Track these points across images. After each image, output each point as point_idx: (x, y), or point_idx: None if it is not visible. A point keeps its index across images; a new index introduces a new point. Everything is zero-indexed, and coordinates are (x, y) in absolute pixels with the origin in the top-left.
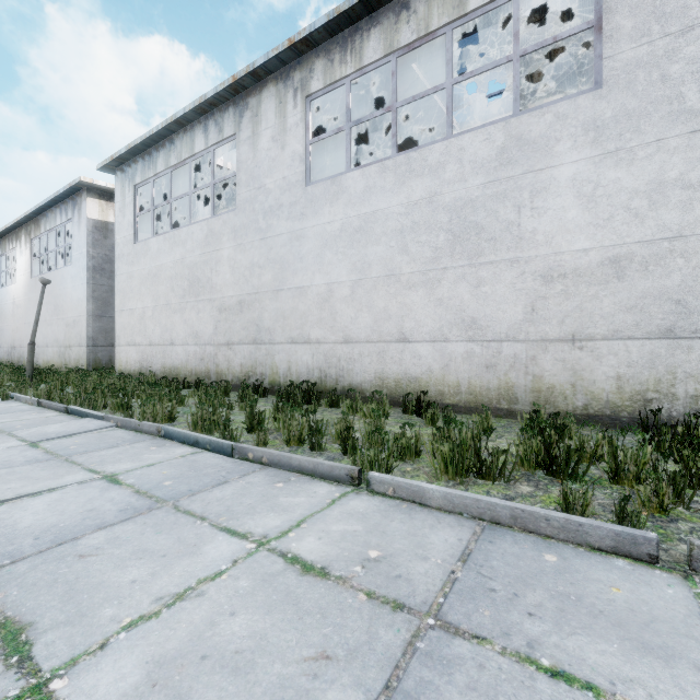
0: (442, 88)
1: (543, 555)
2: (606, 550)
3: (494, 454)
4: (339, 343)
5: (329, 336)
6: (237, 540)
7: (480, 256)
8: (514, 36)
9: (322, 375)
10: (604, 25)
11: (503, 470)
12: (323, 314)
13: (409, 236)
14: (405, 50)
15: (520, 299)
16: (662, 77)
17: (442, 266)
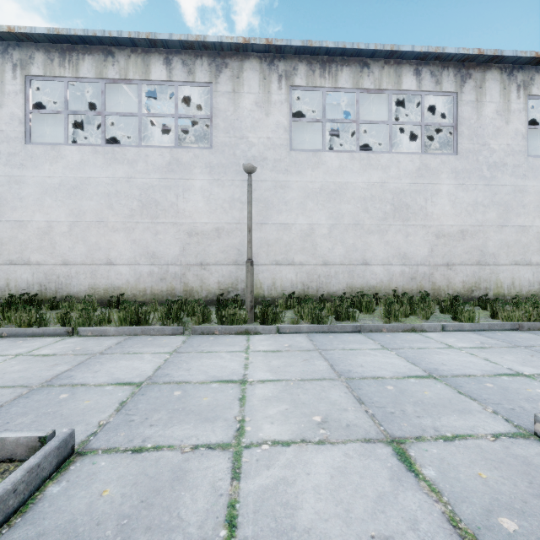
0: (136, 115)
1: (148, 339)
2: (170, 334)
3: (144, 314)
4: (59, 265)
5: (49, 259)
6: (3, 357)
7: (158, 218)
8: (175, 105)
9: (42, 289)
10: (213, 121)
11: (149, 321)
12: (43, 243)
13: (114, 199)
14: (111, 81)
15: (178, 243)
16: (234, 153)
17: (136, 220)
